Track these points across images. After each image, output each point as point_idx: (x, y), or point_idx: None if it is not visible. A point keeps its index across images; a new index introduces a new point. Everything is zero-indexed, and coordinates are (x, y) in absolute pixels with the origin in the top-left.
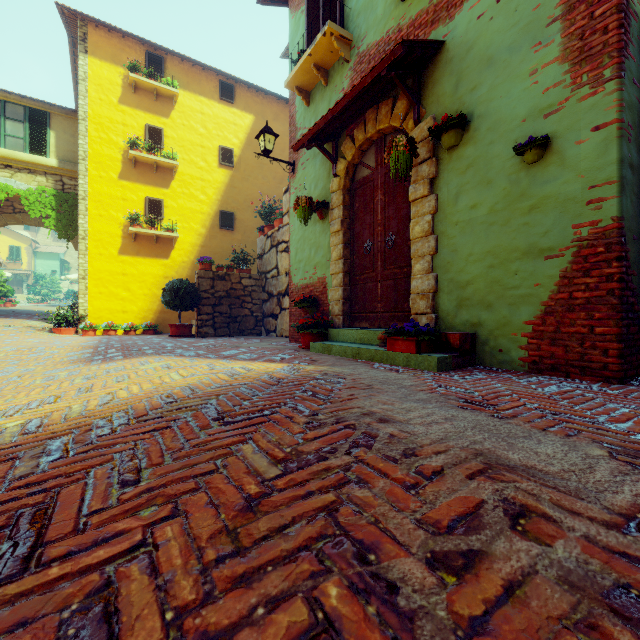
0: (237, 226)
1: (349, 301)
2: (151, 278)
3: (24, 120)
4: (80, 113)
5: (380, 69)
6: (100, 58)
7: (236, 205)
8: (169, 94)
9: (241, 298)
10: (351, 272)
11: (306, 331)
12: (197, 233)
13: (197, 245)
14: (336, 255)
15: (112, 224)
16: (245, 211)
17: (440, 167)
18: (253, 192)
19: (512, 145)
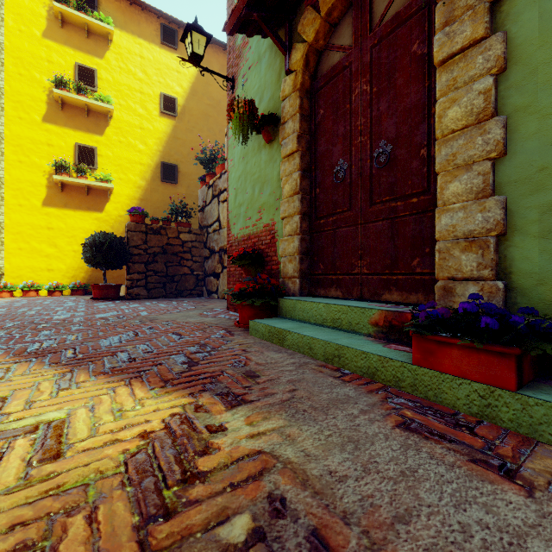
0: (180, 179)
1: (309, 256)
2: (82, 233)
3: None
4: None
5: None
6: None
7: (179, 157)
8: (102, 32)
9: (179, 255)
10: (312, 213)
11: (244, 302)
12: (136, 185)
13: (136, 198)
14: (290, 189)
15: (35, 172)
16: (189, 164)
17: None
18: (198, 144)
19: None
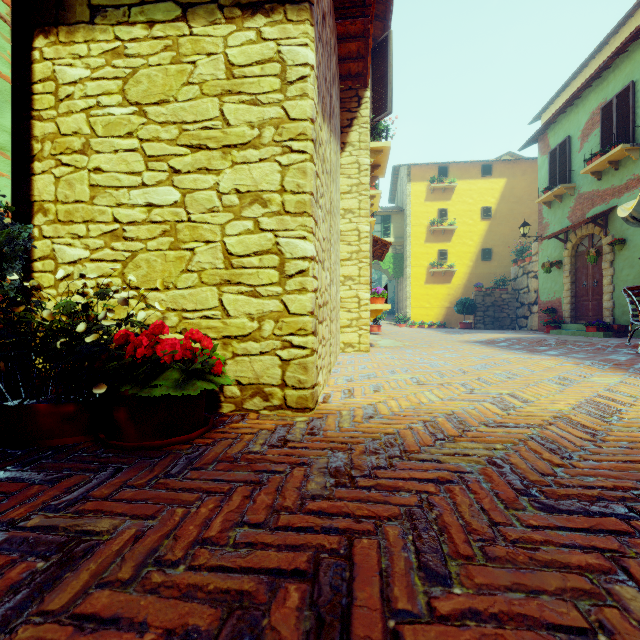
0: (493, 257)
1: (574, 310)
2: (441, 296)
3: (381, 222)
4: (407, 214)
5: (582, 223)
6: (416, 181)
7: (493, 243)
8: (451, 187)
9: (501, 306)
10: (575, 296)
11: (548, 325)
12: (467, 266)
13: (467, 273)
14: (566, 288)
15: (421, 268)
16: (499, 246)
17: (615, 257)
18: (505, 231)
19: None
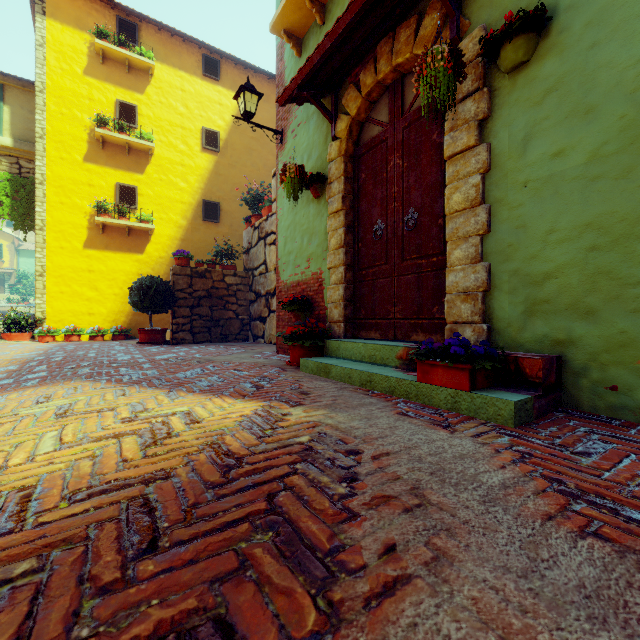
0: (223, 218)
1: (352, 303)
2: (123, 275)
3: None
4: (37, 84)
5: None
6: (61, 21)
7: (222, 194)
8: (143, 66)
9: (224, 298)
10: (355, 265)
11: (296, 343)
12: (177, 225)
13: (177, 238)
14: (335, 242)
15: (76, 213)
16: (232, 201)
17: (495, 101)
18: (241, 180)
19: (639, 40)
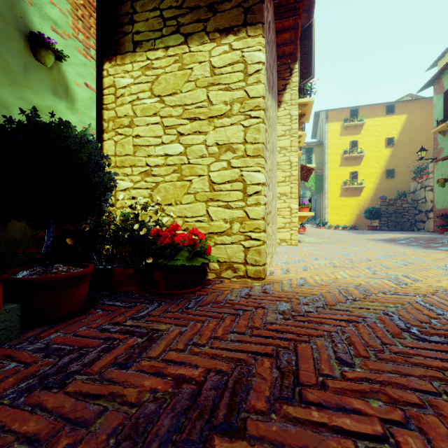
0: (396, 175)
1: None
2: (352, 206)
3: (305, 153)
4: (325, 146)
5: None
6: (332, 122)
7: (395, 165)
8: (360, 124)
9: (402, 213)
10: None
11: (442, 227)
12: (373, 183)
13: (373, 188)
14: None
15: (337, 185)
16: (400, 167)
17: None
18: (406, 155)
19: None
